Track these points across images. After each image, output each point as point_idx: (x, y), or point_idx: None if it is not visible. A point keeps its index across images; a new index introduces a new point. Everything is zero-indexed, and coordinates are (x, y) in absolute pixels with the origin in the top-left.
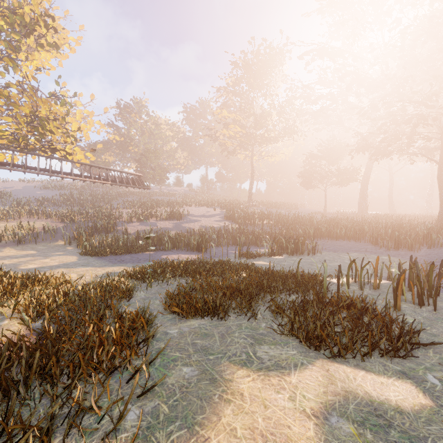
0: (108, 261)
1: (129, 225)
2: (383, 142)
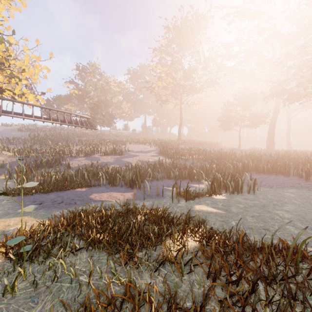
0: (20, 206)
1: (75, 159)
2: (299, 87)
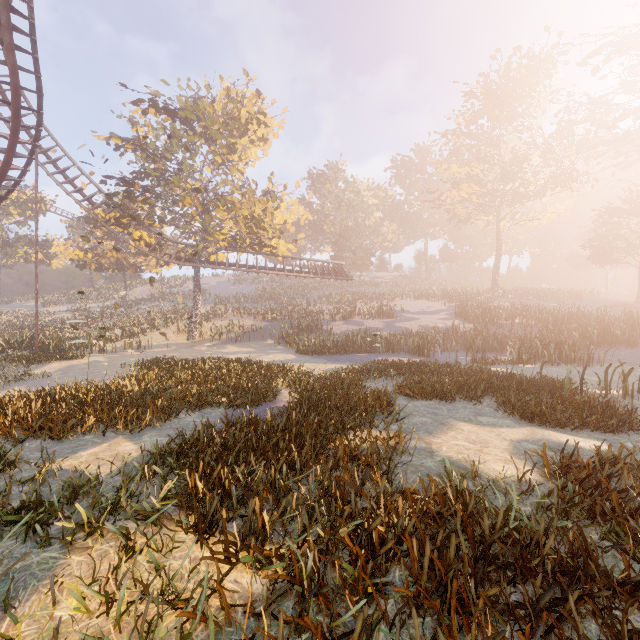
0: (326, 360)
1: (333, 324)
2: None
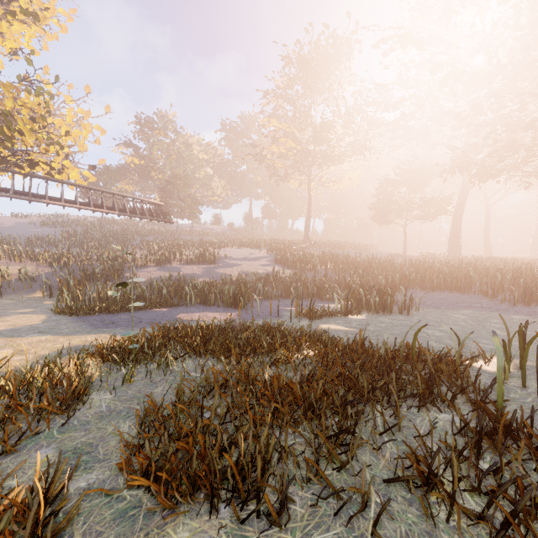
0: (87, 325)
1: (143, 270)
2: (491, 157)
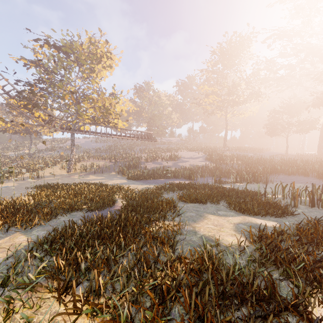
0: (142, 183)
1: (146, 164)
2: None
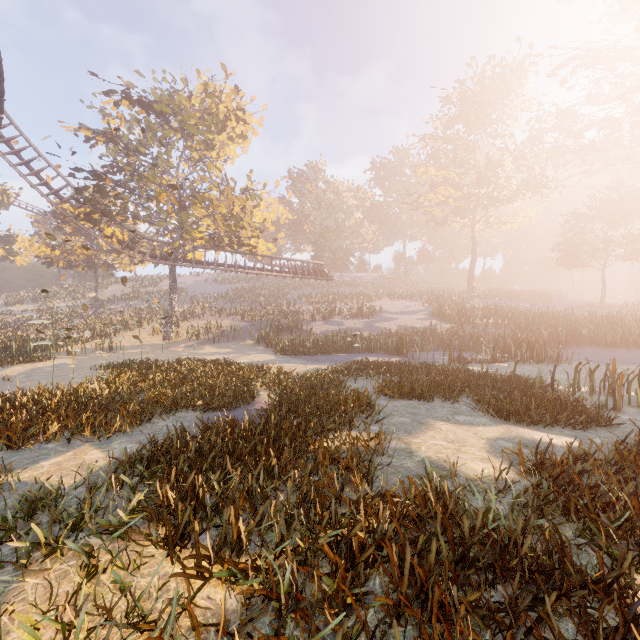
0: (306, 360)
1: (313, 324)
2: None
